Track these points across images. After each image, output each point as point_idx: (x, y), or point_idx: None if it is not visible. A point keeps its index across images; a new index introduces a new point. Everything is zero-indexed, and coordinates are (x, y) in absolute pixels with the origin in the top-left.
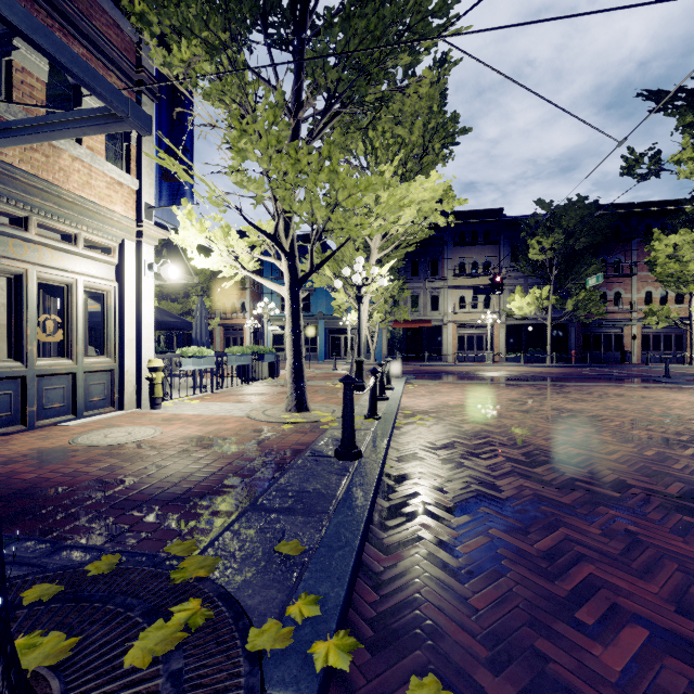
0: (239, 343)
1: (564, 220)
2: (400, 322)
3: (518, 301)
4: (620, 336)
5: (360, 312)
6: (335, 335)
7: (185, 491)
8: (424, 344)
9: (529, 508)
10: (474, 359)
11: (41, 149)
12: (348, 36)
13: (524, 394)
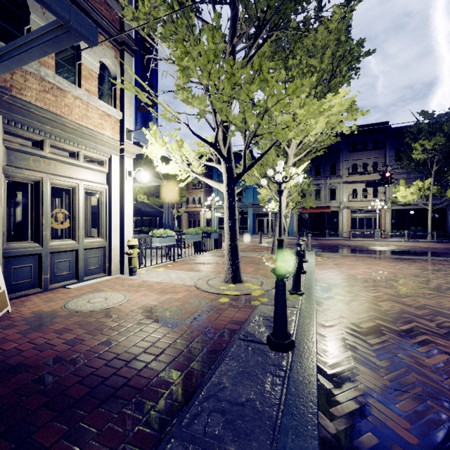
0: (197, 223)
1: (445, 125)
2: (307, 208)
3: (403, 192)
4: None
5: (281, 203)
6: (260, 218)
7: (122, 383)
8: (324, 224)
9: None
10: (364, 235)
11: (52, 91)
12: None
13: (423, 269)
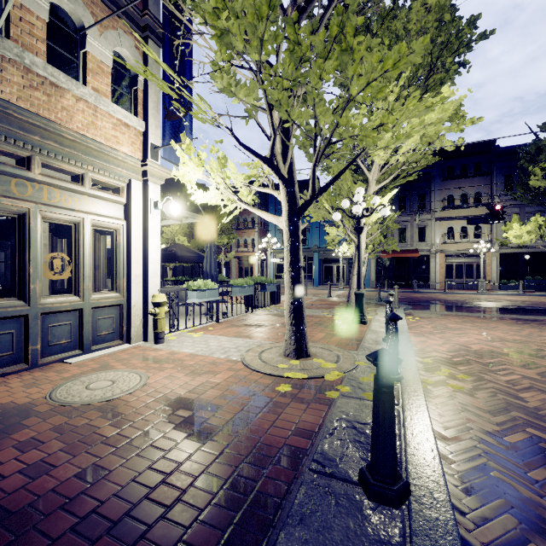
0: (249, 271)
1: None
2: (388, 252)
3: (517, 230)
4: None
5: (360, 244)
6: (328, 264)
7: None
8: (411, 272)
9: None
10: (463, 286)
11: (42, 87)
12: None
13: None
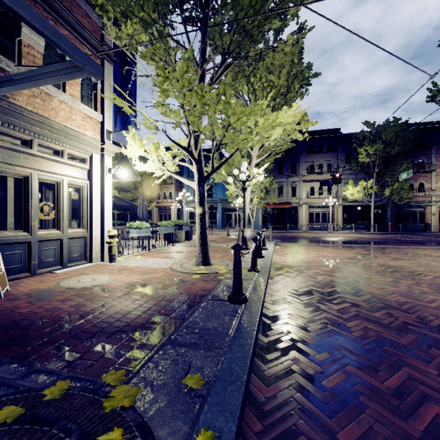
0: (168, 218)
1: (383, 135)
2: (271, 204)
3: (351, 190)
4: (423, 213)
5: (245, 198)
6: (228, 213)
7: (124, 325)
8: (286, 218)
9: (375, 347)
10: (320, 228)
11: (40, 96)
12: (237, 10)
13: (357, 253)
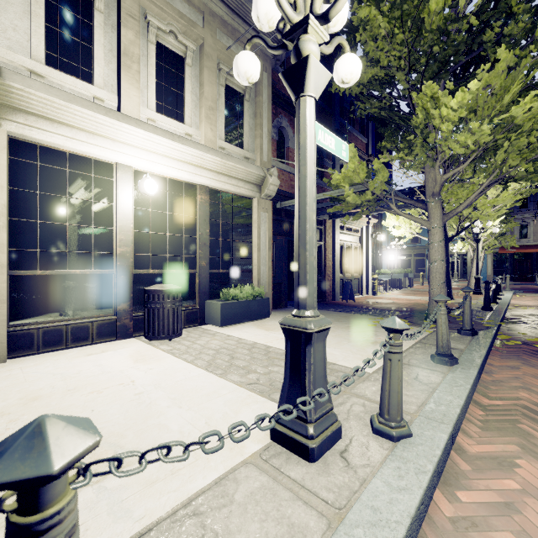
0: None
1: None
2: (506, 248)
3: None
4: None
5: (478, 249)
6: None
7: None
8: (534, 266)
9: None
10: None
11: None
12: None
13: None
